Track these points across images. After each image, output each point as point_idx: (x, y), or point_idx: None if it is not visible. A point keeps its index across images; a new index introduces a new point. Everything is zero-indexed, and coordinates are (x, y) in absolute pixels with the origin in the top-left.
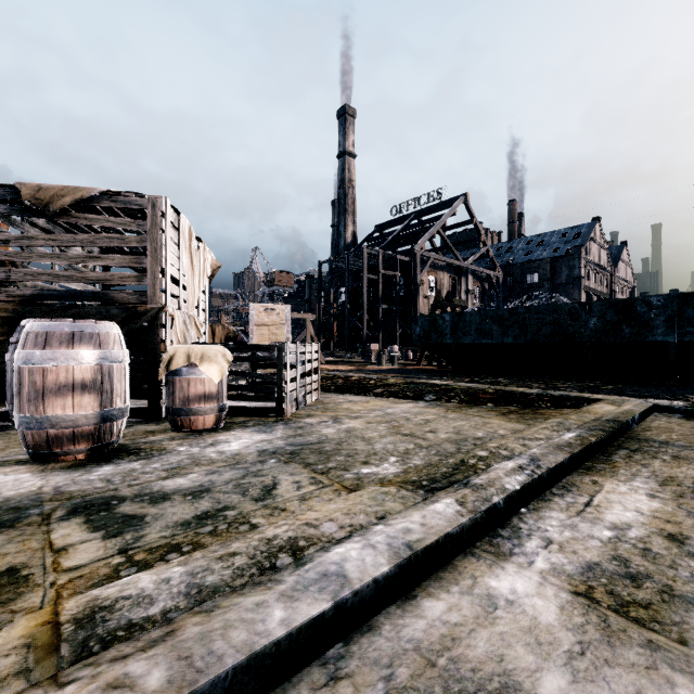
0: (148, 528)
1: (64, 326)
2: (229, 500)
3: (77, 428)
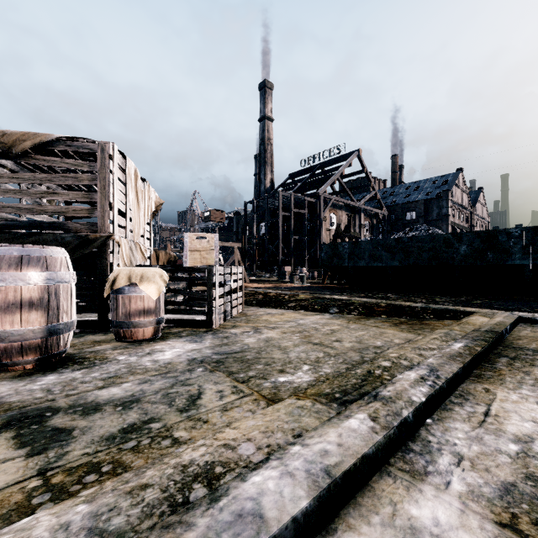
0: (73, 444)
1: (13, 251)
2: (156, 411)
3: (25, 342)
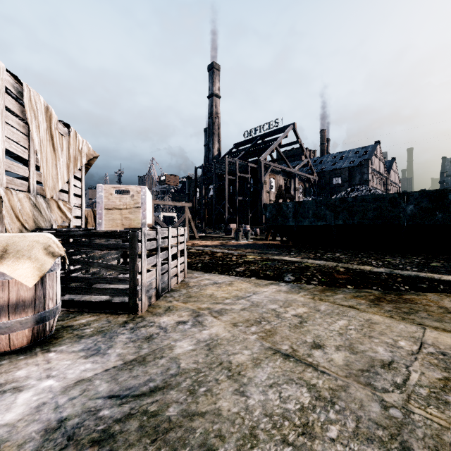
0: None
1: None
2: None
3: None
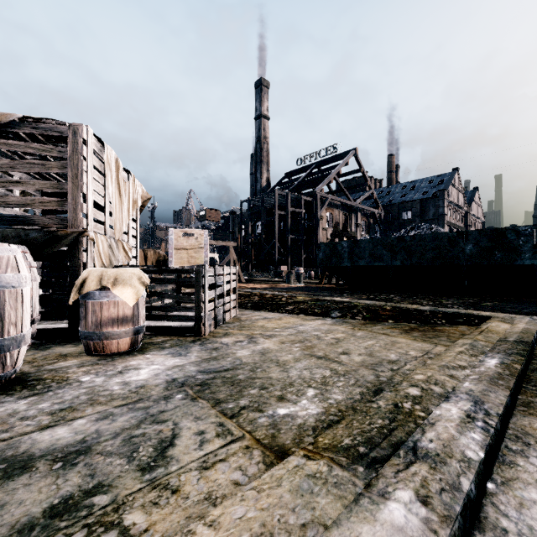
0: None
1: None
2: (107, 470)
3: None
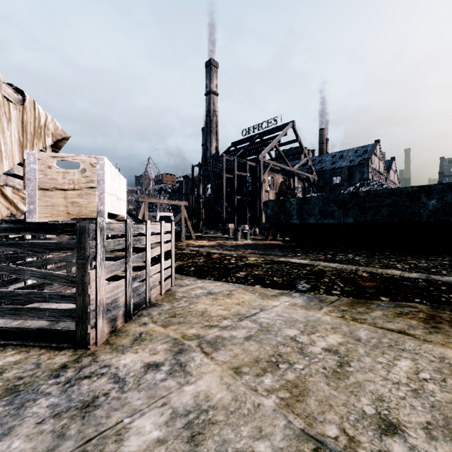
0: None
1: None
2: None
3: None
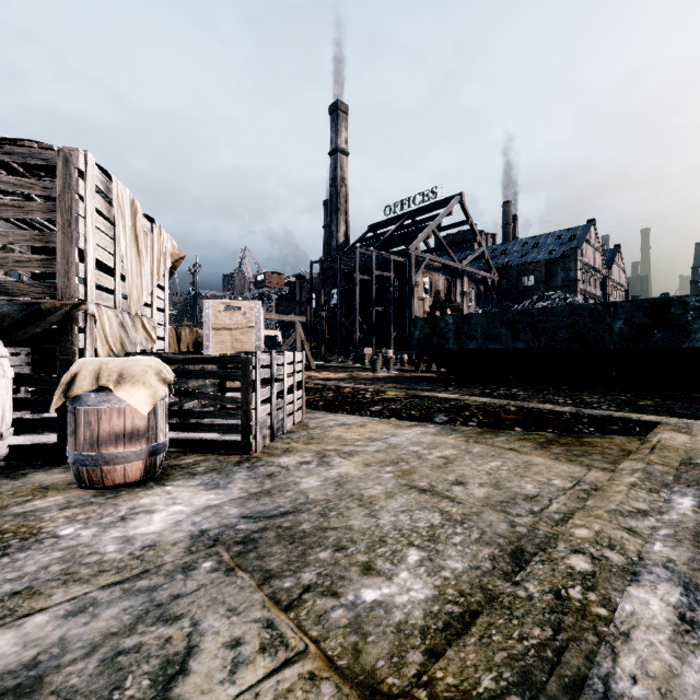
0: None
1: None
2: None
3: None
